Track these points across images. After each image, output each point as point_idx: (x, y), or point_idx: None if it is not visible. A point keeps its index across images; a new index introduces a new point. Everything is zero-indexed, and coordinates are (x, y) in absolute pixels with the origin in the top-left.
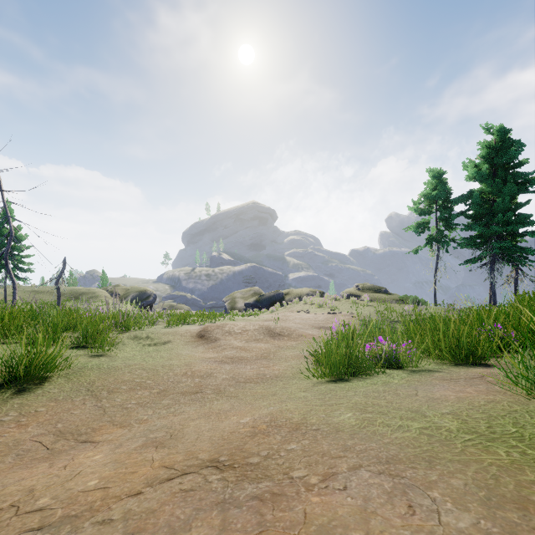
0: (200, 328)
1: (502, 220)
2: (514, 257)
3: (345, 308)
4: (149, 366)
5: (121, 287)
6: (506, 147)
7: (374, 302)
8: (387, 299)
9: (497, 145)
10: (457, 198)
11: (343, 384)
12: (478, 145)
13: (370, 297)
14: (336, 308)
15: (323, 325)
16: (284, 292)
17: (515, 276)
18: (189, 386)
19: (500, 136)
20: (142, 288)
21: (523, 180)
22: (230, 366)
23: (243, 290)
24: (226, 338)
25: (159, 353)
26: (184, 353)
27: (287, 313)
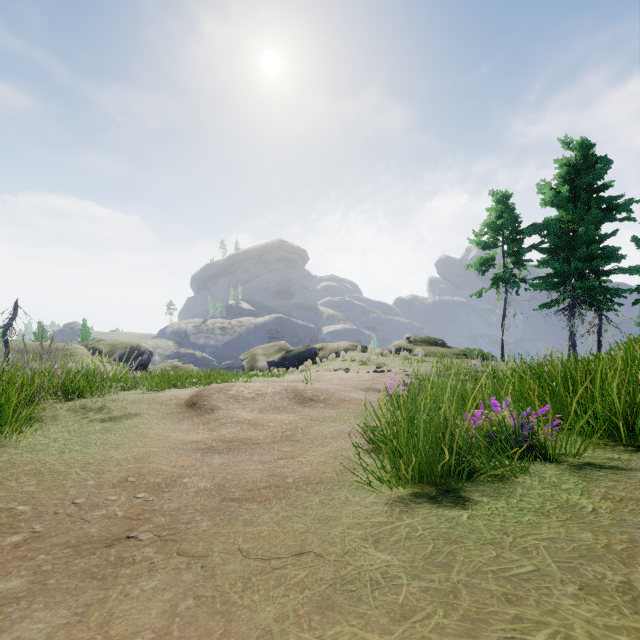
0: (193, 393)
1: (585, 254)
2: (600, 300)
3: (395, 364)
4: (55, 466)
5: (106, 343)
6: (590, 165)
7: (430, 357)
8: (446, 354)
9: (579, 163)
10: (531, 227)
11: (462, 509)
12: (555, 162)
13: (425, 351)
14: (384, 364)
15: (371, 386)
16: (317, 347)
17: (598, 323)
18: (110, 518)
19: (582, 152)
20: (133, 343)
21: (609, 205)
22: (221, 458)
23: (266, 345)
24: (229, 406)
25: (106, 434)
26: (152, 433)
27: (321, 372)
